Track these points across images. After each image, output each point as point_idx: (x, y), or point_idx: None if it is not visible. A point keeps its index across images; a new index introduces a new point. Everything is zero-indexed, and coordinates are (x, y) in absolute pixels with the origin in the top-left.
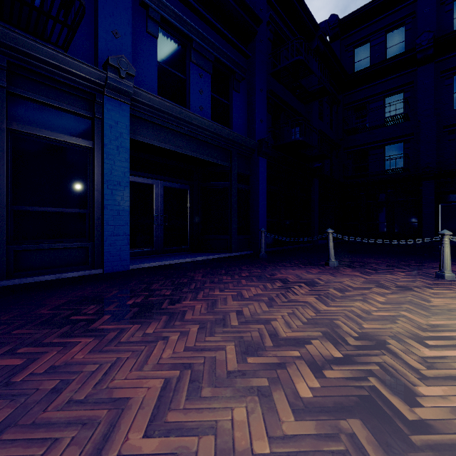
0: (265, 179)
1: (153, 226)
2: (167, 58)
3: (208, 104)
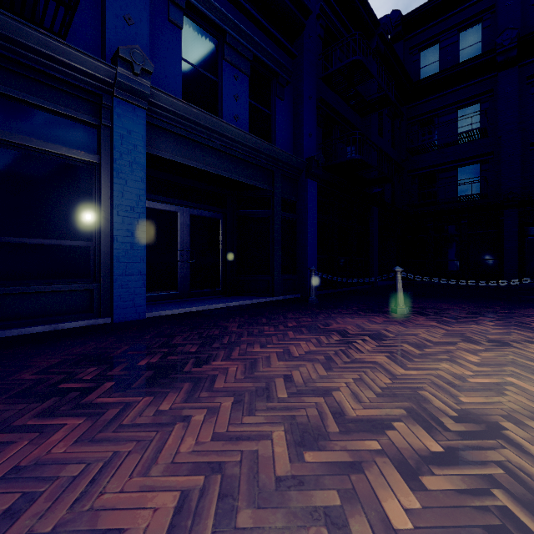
0: (315, 207)
1: (177, 263)
2: (194, 55)
3: (245, 113)
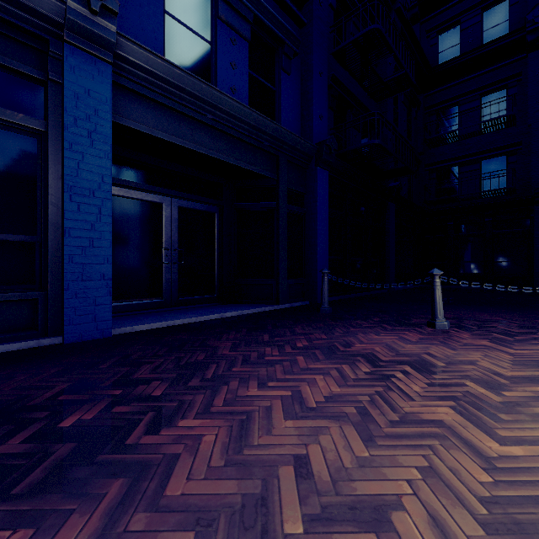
0: (326, 200)
1: (162, 265)
2: (181, 9)
3: (244, 85)
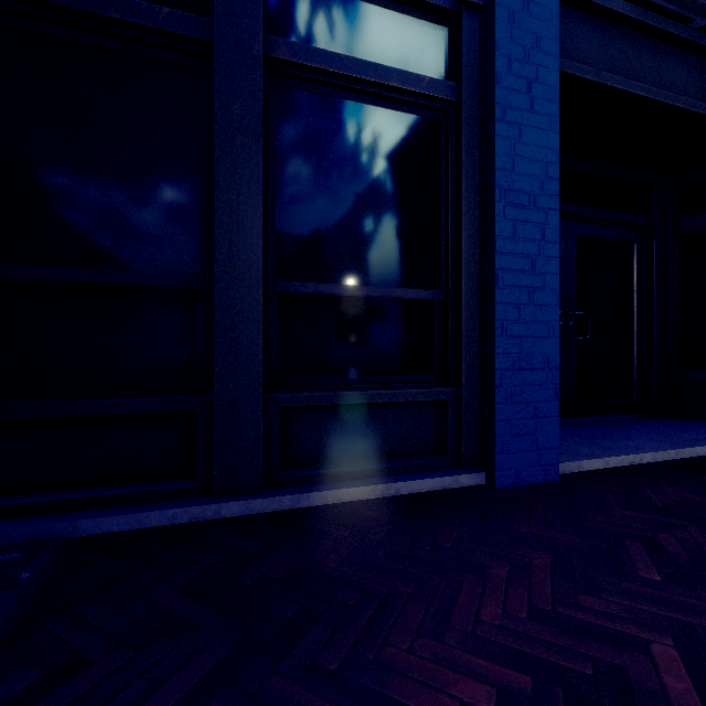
0: None
1: None
2: None
3: None
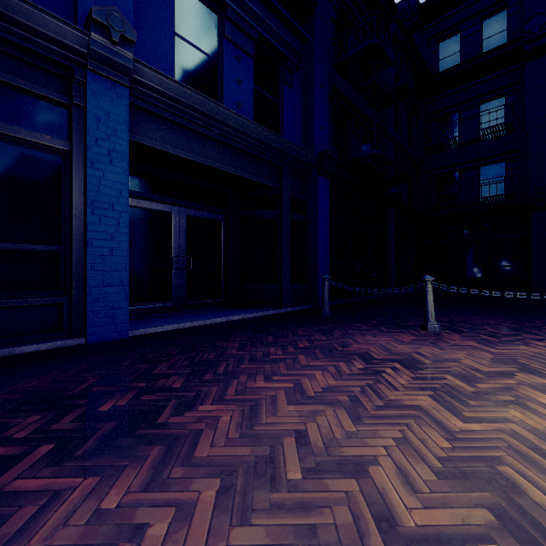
0: (327, 208)
1: (171, 271)
2: (190, 30)
3: (249, 100)
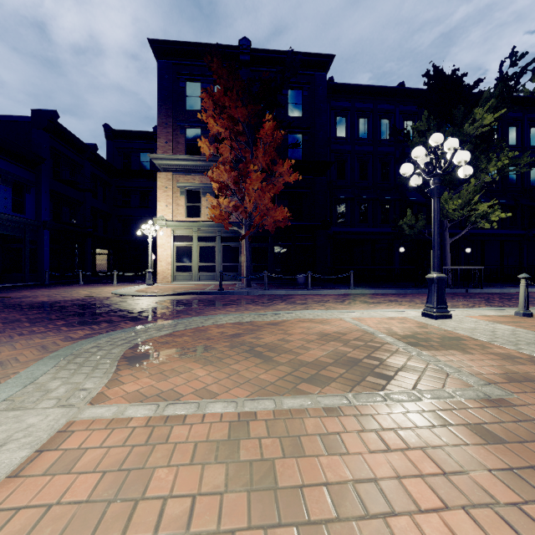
0: (48, 242)
1: None
2: None
3: (10, 204)
